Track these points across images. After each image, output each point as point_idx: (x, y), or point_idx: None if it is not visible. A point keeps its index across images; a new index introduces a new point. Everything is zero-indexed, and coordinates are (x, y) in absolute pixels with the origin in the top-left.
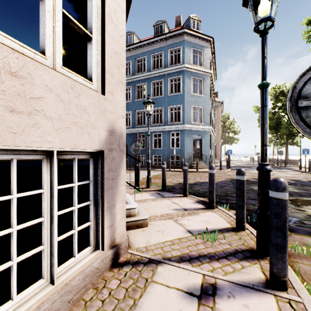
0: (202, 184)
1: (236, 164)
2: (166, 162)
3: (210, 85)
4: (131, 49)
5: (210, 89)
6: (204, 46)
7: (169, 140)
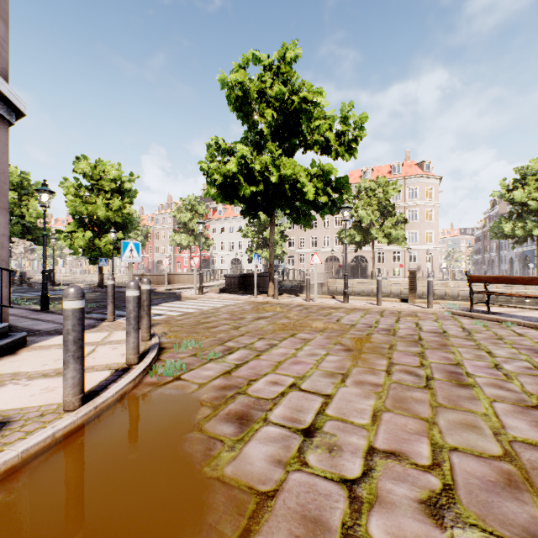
0: None
1: None
2: None
3: None
4: None
5: None
6: None
7: None
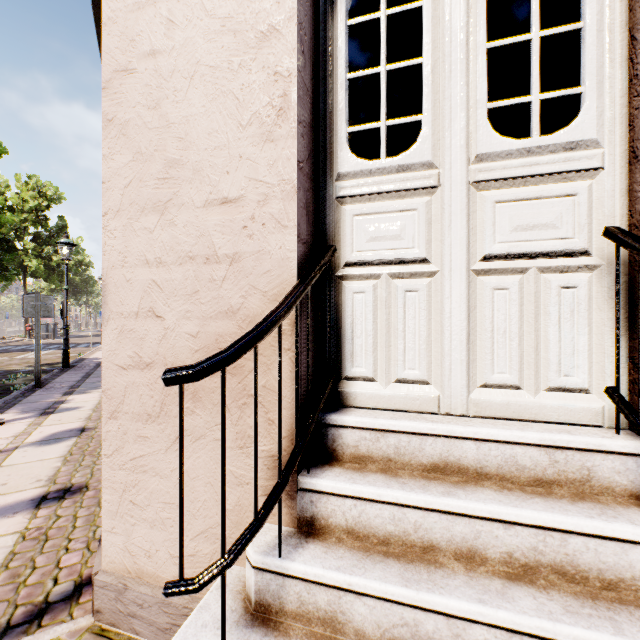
0: None
1: None
2: None
3: None
4: None
5: None
6: None
7: None
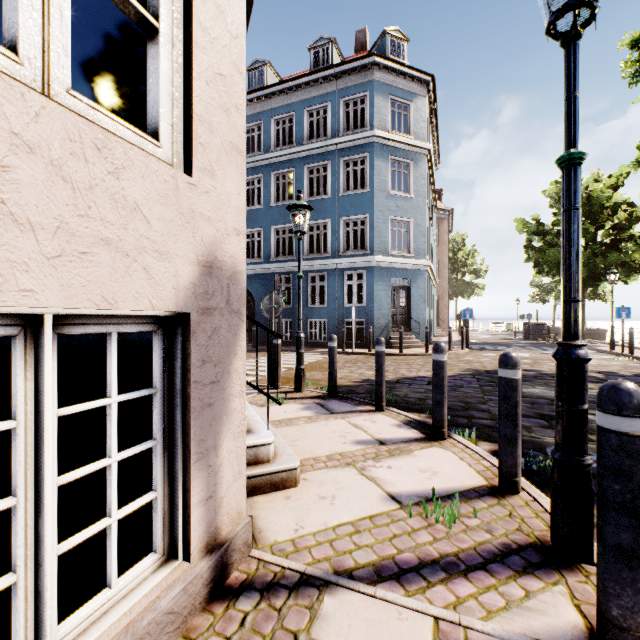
0: (413, 383)
1: (480, 338)
2: (336, 334)
3: (428, 174)
4: (262, 98)
5: (427, 182)
6: (415, 94)
7: (342, 289)
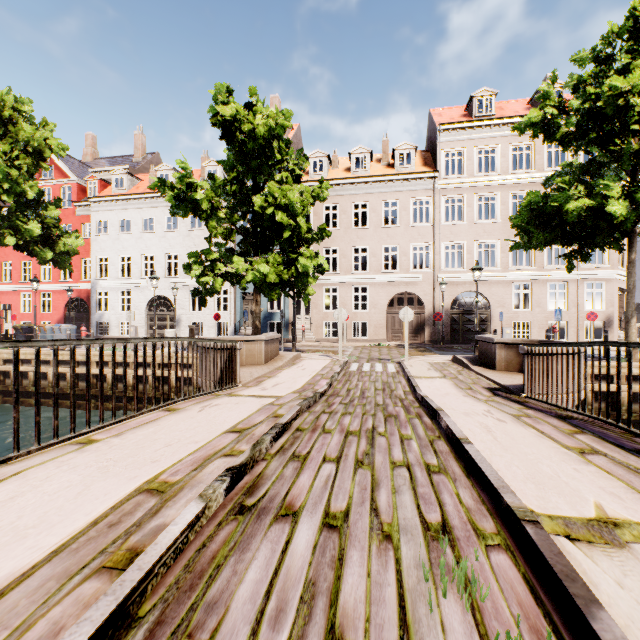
0: None
1: None
2: None
3: None
4: None
5: None
6: None
7: None
